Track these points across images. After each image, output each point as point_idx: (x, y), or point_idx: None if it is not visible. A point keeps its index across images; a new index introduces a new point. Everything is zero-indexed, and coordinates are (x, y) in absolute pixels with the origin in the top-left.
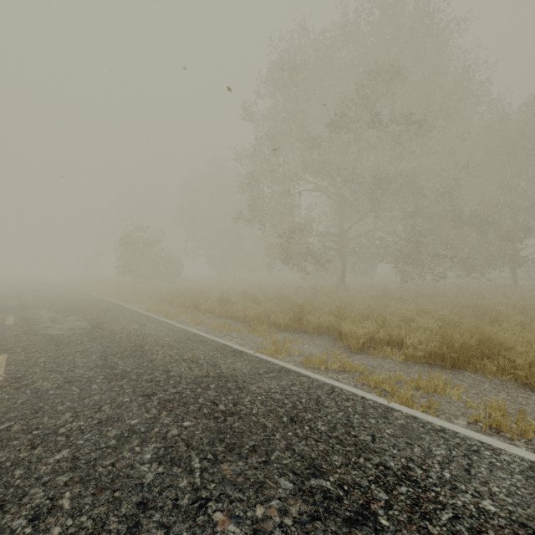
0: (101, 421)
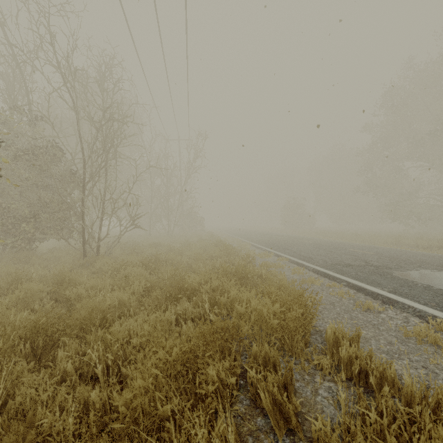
0: (346, 246)
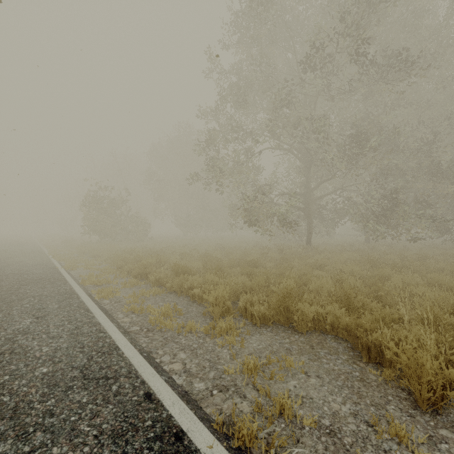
0: None
